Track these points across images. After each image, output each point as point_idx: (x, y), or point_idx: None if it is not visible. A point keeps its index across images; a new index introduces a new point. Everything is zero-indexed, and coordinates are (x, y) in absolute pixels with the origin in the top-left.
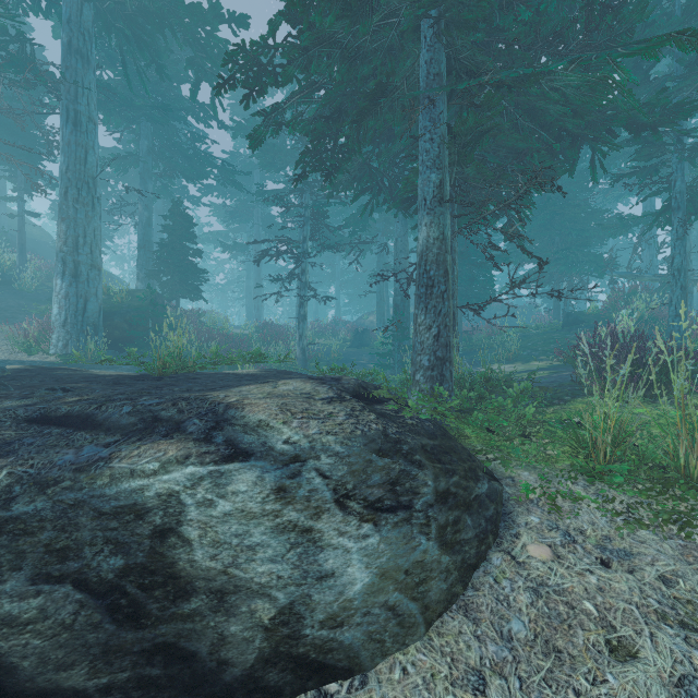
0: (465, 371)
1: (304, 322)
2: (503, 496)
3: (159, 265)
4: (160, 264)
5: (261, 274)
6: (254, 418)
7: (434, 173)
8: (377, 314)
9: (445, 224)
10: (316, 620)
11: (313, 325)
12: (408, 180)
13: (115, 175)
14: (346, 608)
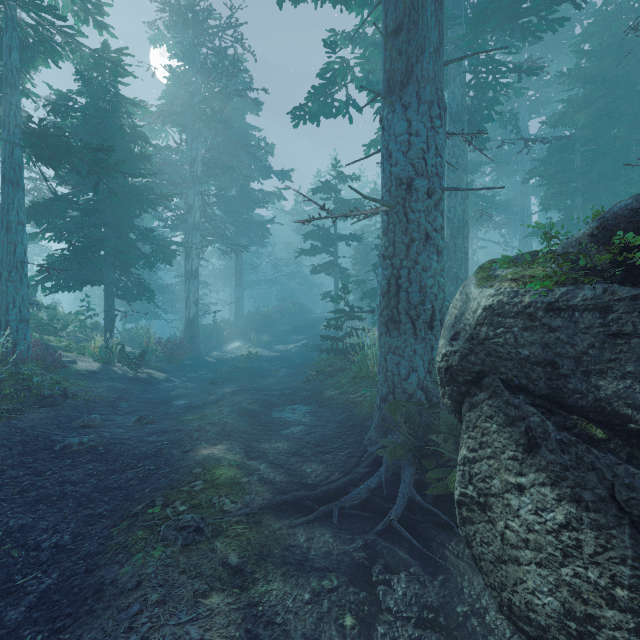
0: None
1: None
2: None
3: None
4: None
5: None
6: None
7: None
8: None
9: None
10: None
11: None
12: None
13: None
14: None
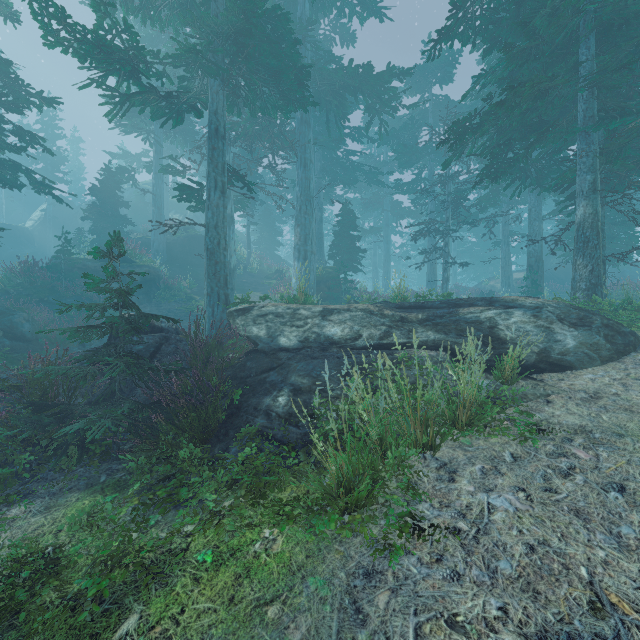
0: (610, 299)
1: (447, 283)
2: (639, 340)
3: (332, 249)
4: (333, 248)
5: (389, 251)
6: (509, 299)
7: (589, 175)
8: (502, 278)
9: (597, 204)
10: (555, 353)
11: (437, 290)
12: (564, 177)
13: (290, 189)
14: (566, 351)
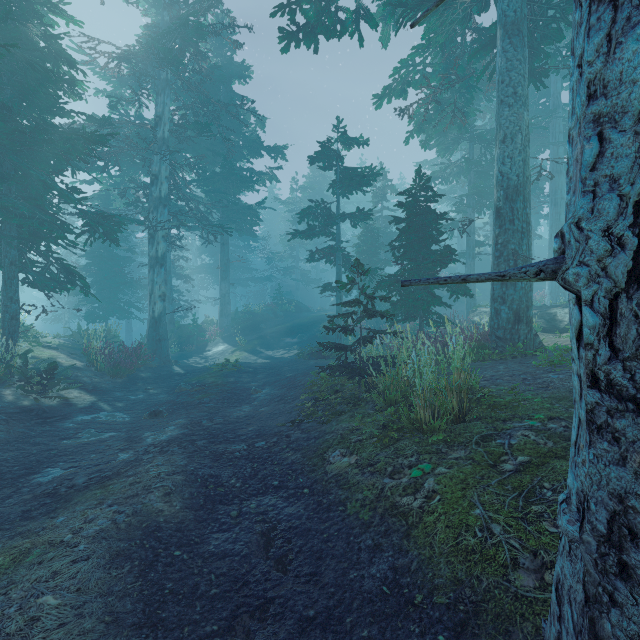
0: None
1: None
2: None
3: None
4: None
5: None
6: None
7: None
8: None
9: None
10: None
11: None
12: None
13: None
14: None
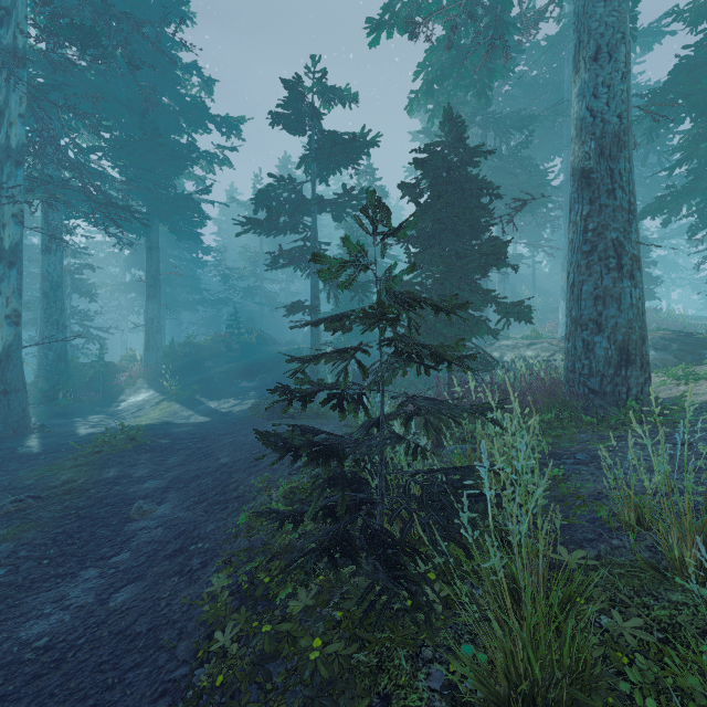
0: None
1: None
2: None
3: None
4: None
5: None
6: None
7: None
8: None
9: None
10: None
11: None
12: None
13: None
14: None
